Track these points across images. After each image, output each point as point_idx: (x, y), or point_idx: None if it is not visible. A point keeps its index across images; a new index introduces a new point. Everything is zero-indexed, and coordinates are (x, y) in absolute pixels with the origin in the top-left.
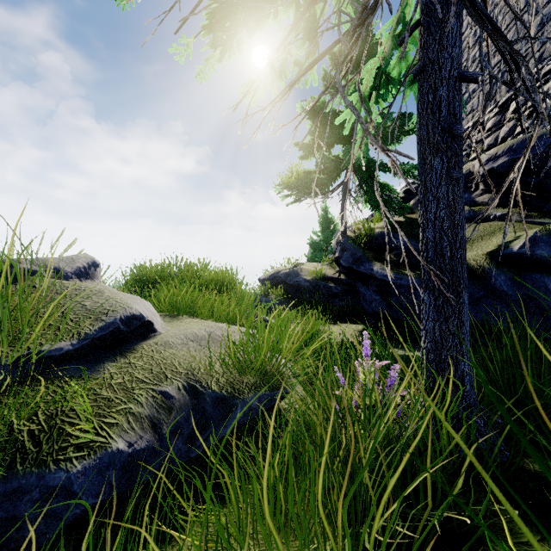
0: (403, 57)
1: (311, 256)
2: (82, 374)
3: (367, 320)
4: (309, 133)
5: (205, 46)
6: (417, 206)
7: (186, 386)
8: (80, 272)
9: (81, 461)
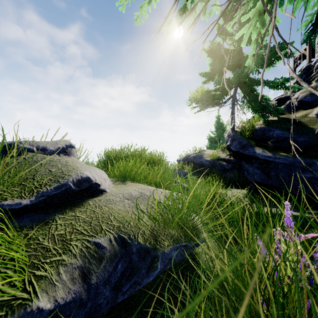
0: None
1: (209, 146)
2: (33, 224)
3: (249, 187)
4: (209, 65)
5: None
6: (287, 109)
7: (116, 237)
8: (60, 150)
9: None
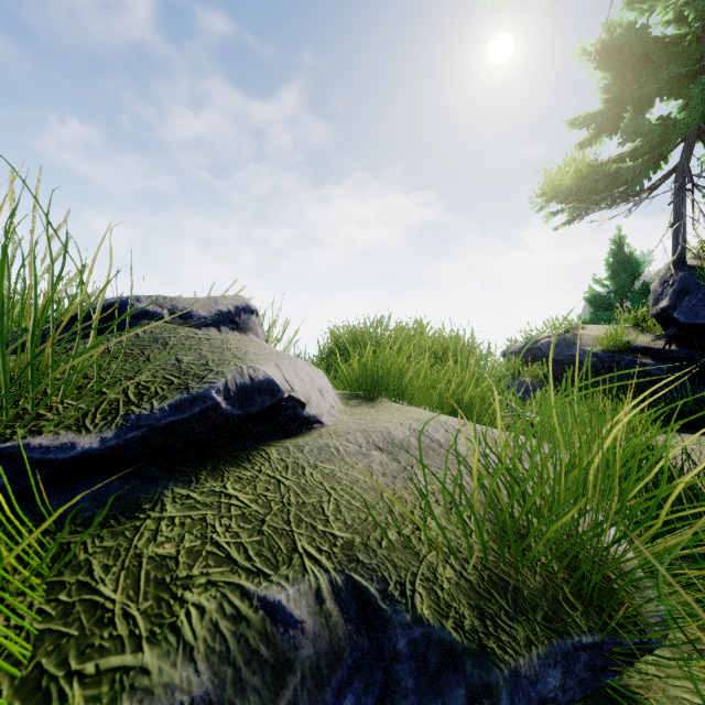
0: None
1: (590, 318)
2: (97, 512)
3: None
4: (604, 88)
5: None
6: None
7: (340, 586)
8: (221, 318)
9: None
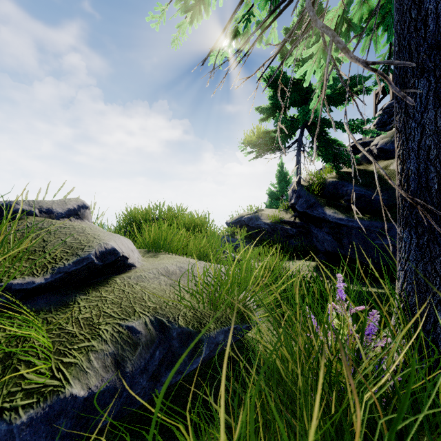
0: (365, 3)
1: (269, 204)
2: (51, 307)
3: (319, 258)
4: (269, 98)
5: (177, 12)
6: (364, 158)
7: (153, 320)
8: (70, 213)
9: (27, 409)
